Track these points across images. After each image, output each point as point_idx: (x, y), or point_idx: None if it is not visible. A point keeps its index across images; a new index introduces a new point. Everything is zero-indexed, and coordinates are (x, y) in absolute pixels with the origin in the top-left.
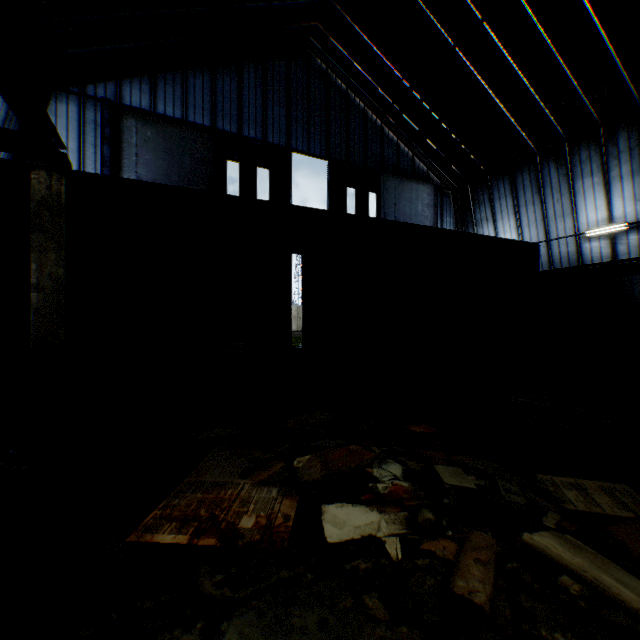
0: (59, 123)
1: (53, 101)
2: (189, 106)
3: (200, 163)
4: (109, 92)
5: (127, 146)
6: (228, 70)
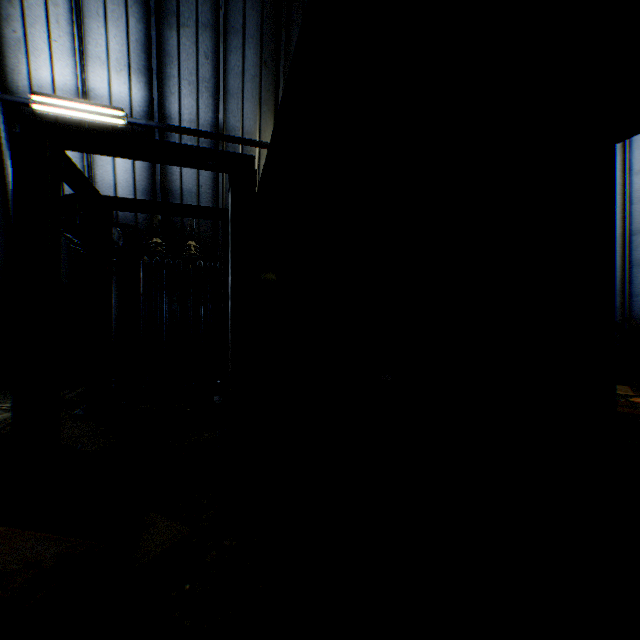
0: None
1: None
2: None
3: None
4: None
5: None
6: None
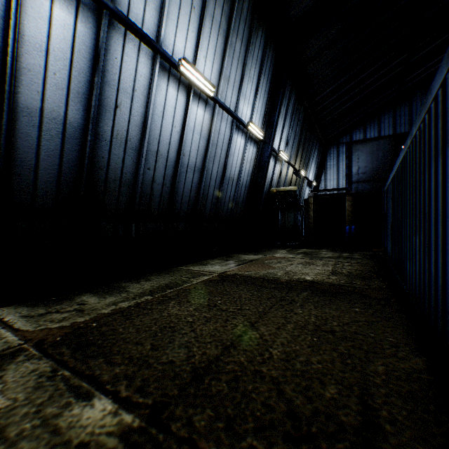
0: (330, 156)
1: (328, 150)
2: (381, 129)
3: (386, 153)
4: (347, 138)
5: (353, 156)
6: (402, 102)
